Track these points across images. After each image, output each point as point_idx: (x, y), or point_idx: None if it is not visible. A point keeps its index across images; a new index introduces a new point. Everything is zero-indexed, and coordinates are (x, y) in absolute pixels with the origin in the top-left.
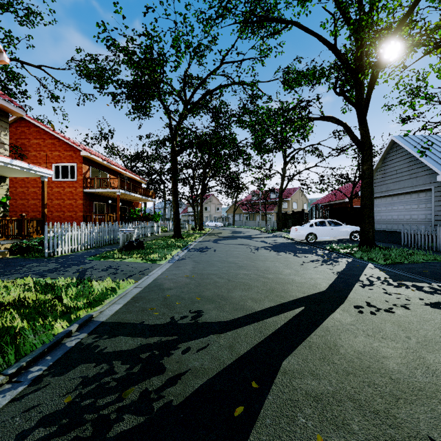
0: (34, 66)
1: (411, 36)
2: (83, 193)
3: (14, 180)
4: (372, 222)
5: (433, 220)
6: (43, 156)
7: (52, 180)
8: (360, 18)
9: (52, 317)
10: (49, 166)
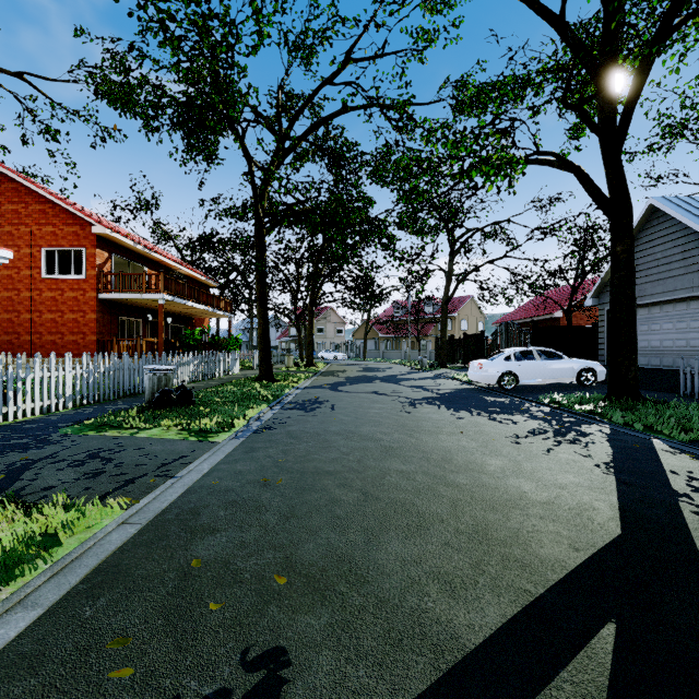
0: (10, 73)
1: None
2: (98, 300)
3: None
4: (634, 353)
5: None
6: (25, 234)
7: (41, 276)
8: None
9: None
10: (35, 252)
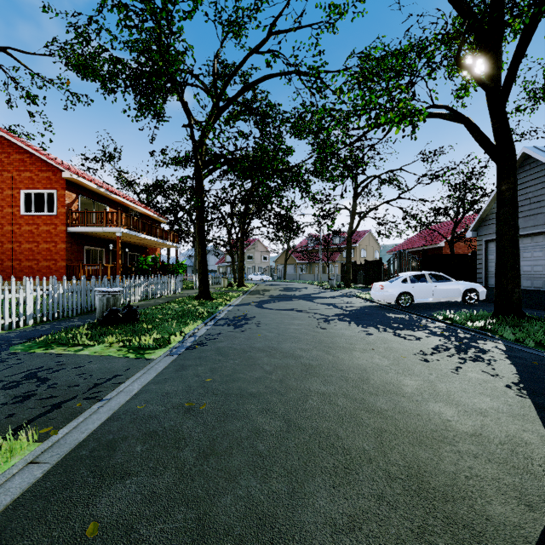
0: None
1: None
2: (67, 233)
3: None
4: (518, 277)
5: None
6: (7, 179)
7: (21, 213)
8: None
9: None
10: (15, 193)
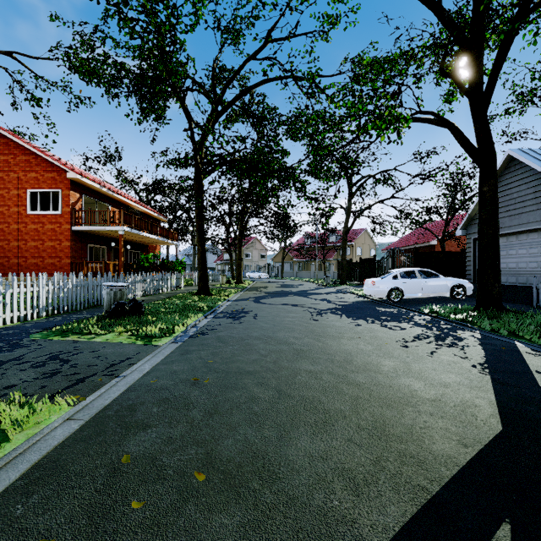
0: (2, 52)
1: None
2: (71, 231)
3: None
4: (498, 273)
5: None
6: (14, 179)
7: (26, 212)
8: None
9: None
10: (22, 193)
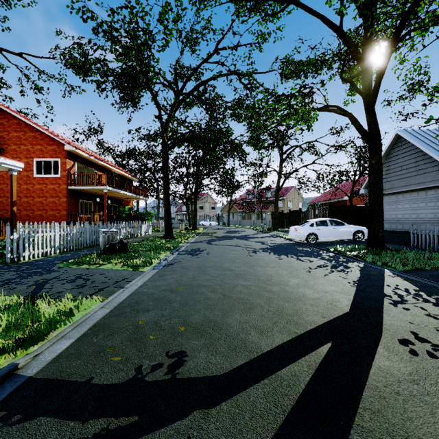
0: (14, 53)
1: (428, 12)
2: (67, 190)
3: None
4: (381, 222)
5: None
6: (24, 150)
7: (34, 176)
8: None
9: None
10: (30, 161)
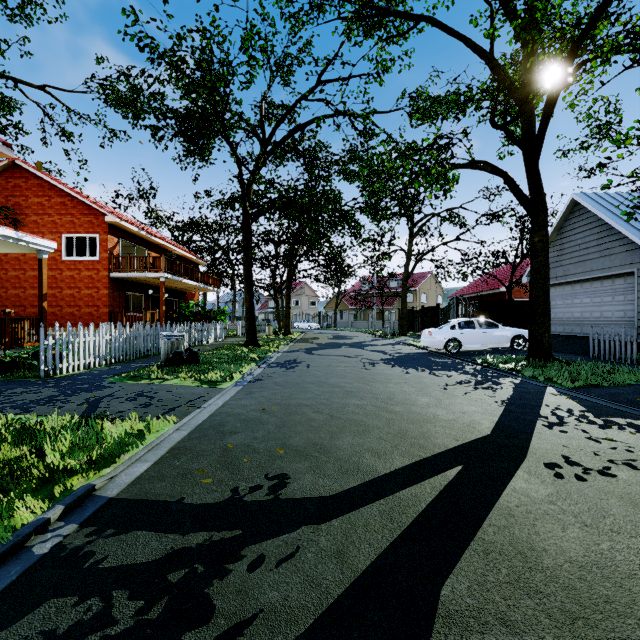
0: (35, 86)
1: (609, 37)
2: (109, 278)
3: (4, 258)
4: (547, 323)
5: (636, 320)
6: (48, 223)
7: (62, 258)
8: (533, 7)
9: (19, 492)
10: (57, 237)
